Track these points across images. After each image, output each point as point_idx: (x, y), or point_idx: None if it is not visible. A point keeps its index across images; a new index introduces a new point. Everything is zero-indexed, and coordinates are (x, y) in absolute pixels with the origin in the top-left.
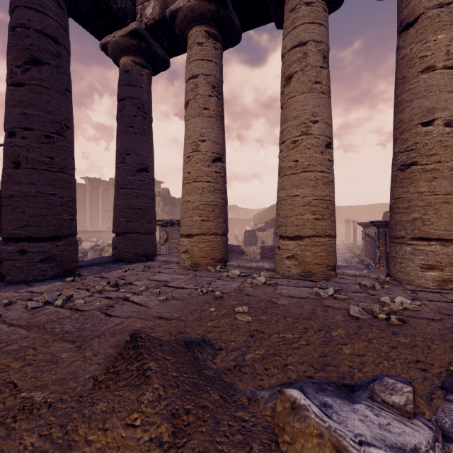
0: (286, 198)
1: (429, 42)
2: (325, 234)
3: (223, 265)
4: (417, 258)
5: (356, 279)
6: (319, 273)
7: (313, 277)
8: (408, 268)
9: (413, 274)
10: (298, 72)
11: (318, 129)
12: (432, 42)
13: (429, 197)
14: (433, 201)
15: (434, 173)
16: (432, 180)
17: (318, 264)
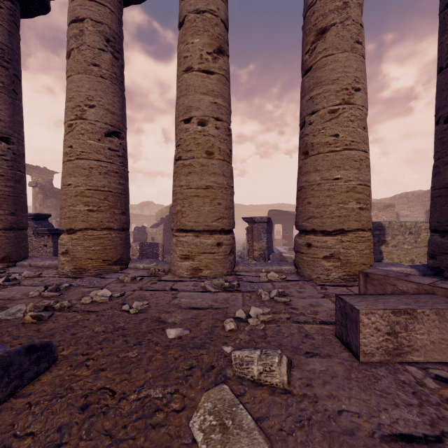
0: (62, 187)
1: (189, 44)
2: (101, 227)
3: (8, 266)
4: (178, 249)
5: (132, 273)
6: (93, 269)
7: (85, 274)
8: (174, 259)
9: (176, 265)
10: (74, 49)
11: (94, 115)
12: (190, 44)
13: (186, 190)
14: (188, 194)
15: (190, 168)
16: (188, 174)
17: (92, 259)
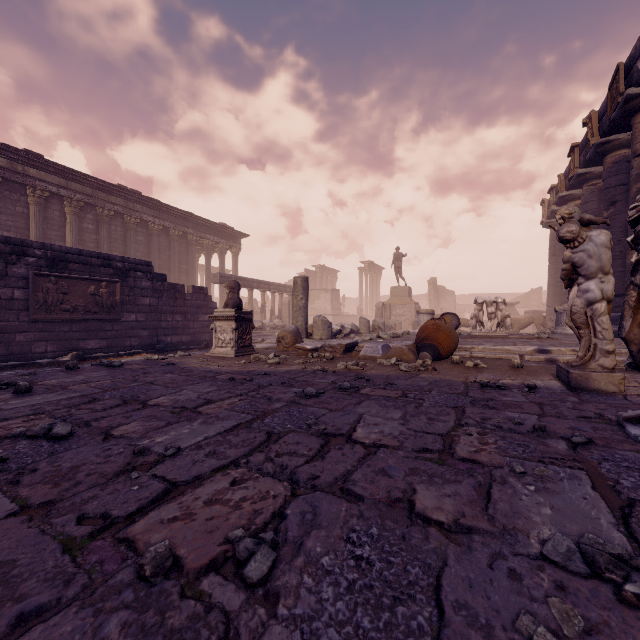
0: None
1: None
2: None
3: None
4: None
5: None
6: None
7: None
8: None
9: None
10: None
11: None
12: None
13: None
14: None
15: None
16: None
17: None
